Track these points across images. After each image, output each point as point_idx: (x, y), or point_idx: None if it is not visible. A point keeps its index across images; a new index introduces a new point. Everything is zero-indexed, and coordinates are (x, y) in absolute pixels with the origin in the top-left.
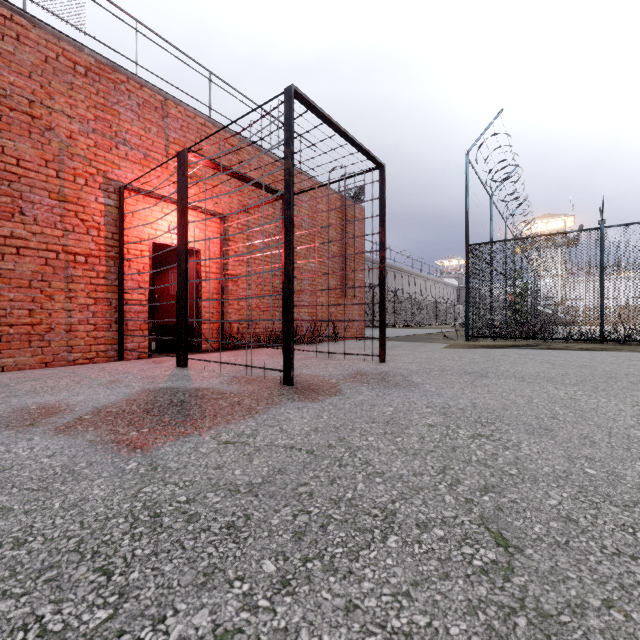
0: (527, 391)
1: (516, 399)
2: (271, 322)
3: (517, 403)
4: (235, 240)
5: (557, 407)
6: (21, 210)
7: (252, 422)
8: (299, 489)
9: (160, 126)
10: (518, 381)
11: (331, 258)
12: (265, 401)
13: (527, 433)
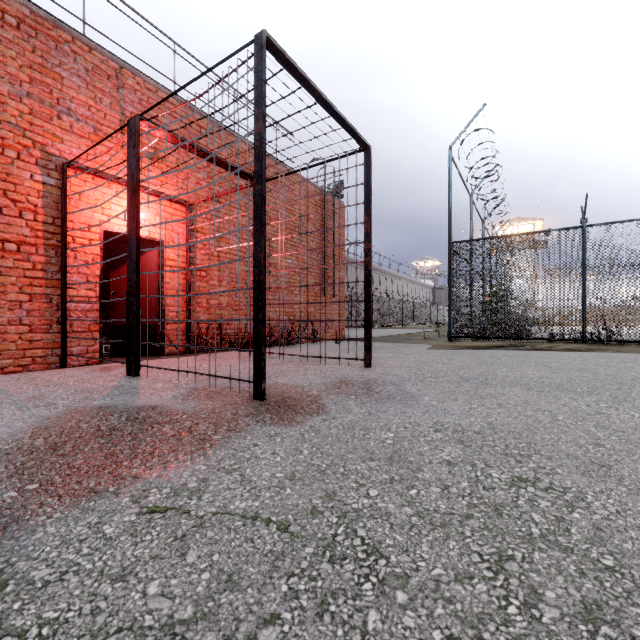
0: (543, 403)
1: (537, 415)
2: (244, 322)
3: (541, 422)
4: (204, 231)
5: (591, 427)
6: None
7: (202, 464)
8: (260, 636)
9: (114, 97)
10: (525, 390)
11: (309, 254)
12: (226, 426)
13: (581, 473)
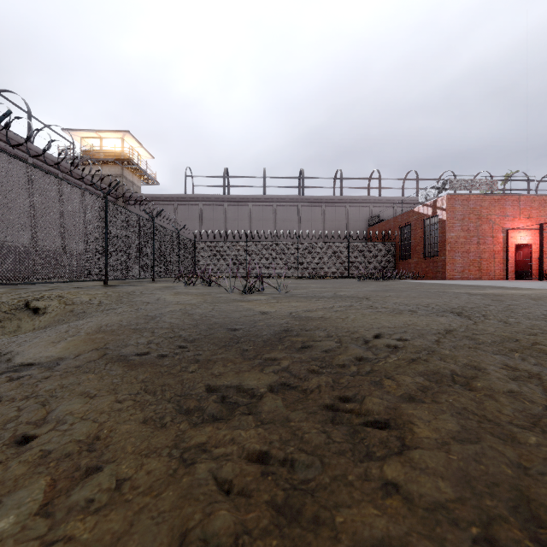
0: None
1: None
2: None
3: None
4: (546, 237)
5: None
6: (485, 242)
7: None
8: None
9: (517, 206)
10: None
11: None
12: None
13: None
